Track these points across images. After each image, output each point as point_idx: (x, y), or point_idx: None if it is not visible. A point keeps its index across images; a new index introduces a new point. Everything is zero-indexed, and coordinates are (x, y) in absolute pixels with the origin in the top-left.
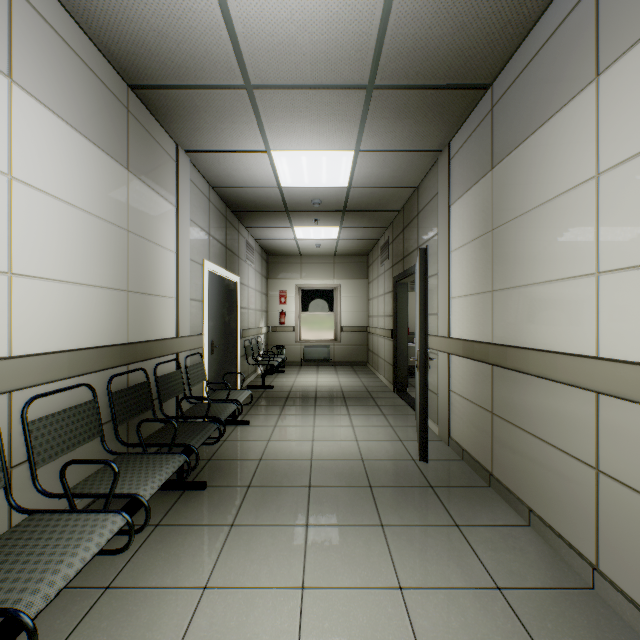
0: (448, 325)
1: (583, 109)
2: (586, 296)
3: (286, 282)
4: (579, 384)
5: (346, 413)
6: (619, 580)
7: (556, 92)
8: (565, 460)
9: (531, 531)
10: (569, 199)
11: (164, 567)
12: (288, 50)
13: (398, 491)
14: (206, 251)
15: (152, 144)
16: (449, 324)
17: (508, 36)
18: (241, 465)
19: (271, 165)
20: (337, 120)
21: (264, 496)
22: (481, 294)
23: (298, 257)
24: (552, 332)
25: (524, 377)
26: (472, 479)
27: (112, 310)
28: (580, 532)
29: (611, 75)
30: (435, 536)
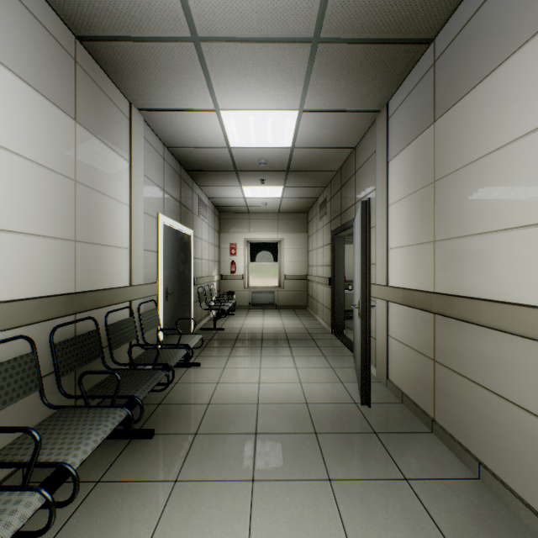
0: (386, 274)
1: None
2: None
3: (236, 236)
4: None
5: (290, 354)
6: None
7: (512, 33)
8: (524, 417)
9: (482, 485)
10: (529, 142)
11: (98, 537)
12: None
13: (343, 438)
14: (160, 205)
15: (103, 99)
16: (387, 273)
17: None
18: (190, 410)
19: (220, 125)
20: (282, 77)
21: (210, 445)
22: (422, 244)
23: (246, 214)
24: (507, 282)
25: (472, 327)
26: (414, 424)
27: (57, 260)
28: None
29: None
30: (385, 493)
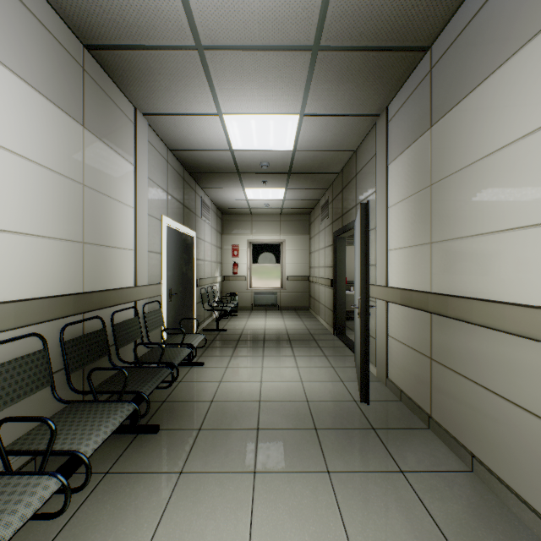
0: (386, 275)
1: (534, 56)
2: (538, 246)
3: (238, 237)
4: (531, 336)
5: (291, 354)
6: None
7: (502, 43)
8: (513, 411)
9: (475, 477)
10: (518, 149)
11: (108, 523)
12: (236, 7)
13: (342, 434)
14: (164, 208)
15: (109, 104)
16: (387, 274)
17: None
18: (193, 407)
19: (223, 129)
20: (284, 83)
21: (214, 440)
22: (419, 246)
23: (249, 215)
24: (498, 282)
25: (466, 326)
26: (411, 420)
27: (66, 261)
28: (531, 485)
29: None
30: (381, 484)
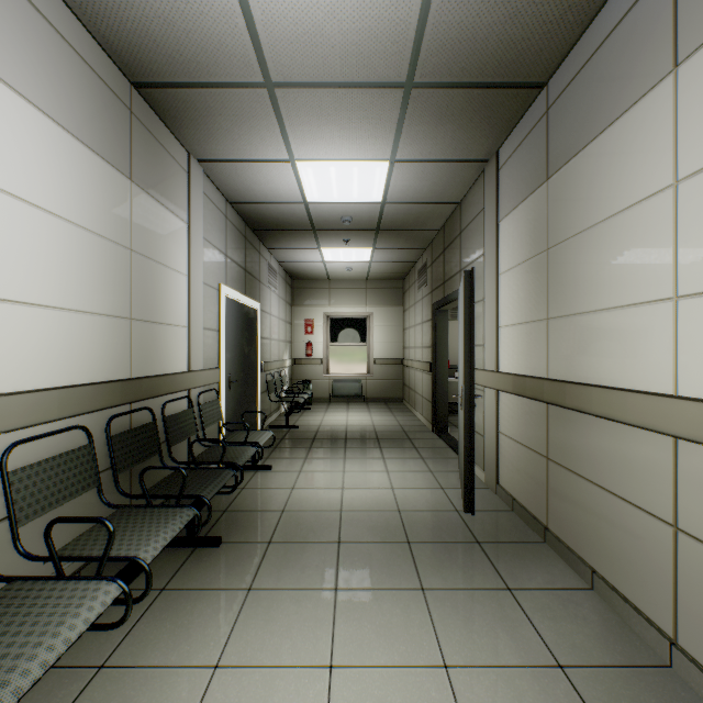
0: (496, 358)
1: (658, 106)
2: (662, 324)
3: (313, 309)
4: (654, 427)
5: (380, 456)
6: (702, 658)
7: (625, 88)
8: (636, 515)
9: (595, 596)
10: (641, 212)
11: (169, 641)
12: (314, 41)
13: (440, 548)
14: (222, 274)
15: (159, 151)
16: (497, 356)
17: (568, 25)
18: (261, 517)
19: (295, 177)
20: (370, 125)
21: (287, 554)
22: (534, 322)
23: (326, 282)
24: (620, 366)
25: (586, 418)
26: (524, 533)
27: (112, 341)
28: (654, 599)
29: (693, 65)
30: (484, 602)
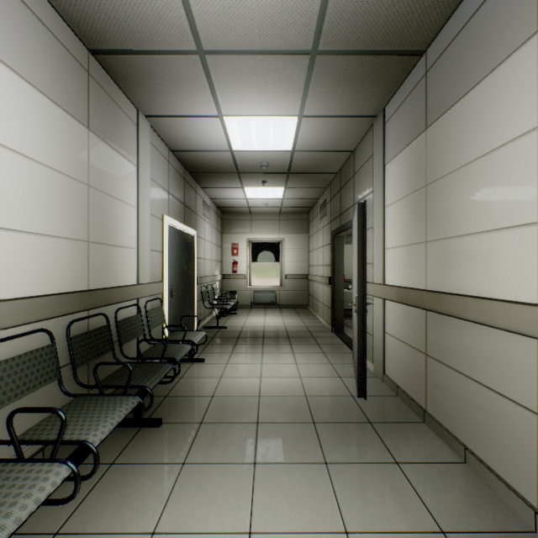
0: (383, 273)
1: (523, 63)
2: (527, 245)
3: (238, 236)
4: (520, 331)
5: (290, 351)
6: None
7: (493, 50)
8: (503, 403)
9: (467, 468)
10: (508, 151)
11: (114, 510)
12: (237, 14)
13: (340, 427)
14: (166, 207)
15: (113, 107)
16: (383, 272)
17: (445, 0)
18: (195, 401)
19: (223, 130)
20: (283, 86)
21: (215, 433)
22: (415, 245)
23: (248, 214)
24: (489, 280)
25: (459, 322)
26: (407, 415)
27: (72, 259)
28: (520, 474)
29: None
30: (377, 474)
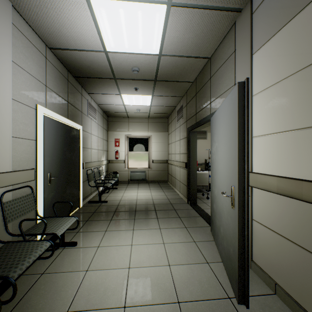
0: (250, 161)
1: None
2: None
3: (119, 133)
4: None
5: (157, 227)
6: None
7: None
8: None
9: None
10: None
11: None
12: None
13: None
14: (41, 98)
15: None
16: (251, 160)
17: None
18: None
19: (93, 21)
20: None
21: None
22: None
23: (126, 118)
24: None
25: None
26: None
27: None
28: None
29: None
30: None
